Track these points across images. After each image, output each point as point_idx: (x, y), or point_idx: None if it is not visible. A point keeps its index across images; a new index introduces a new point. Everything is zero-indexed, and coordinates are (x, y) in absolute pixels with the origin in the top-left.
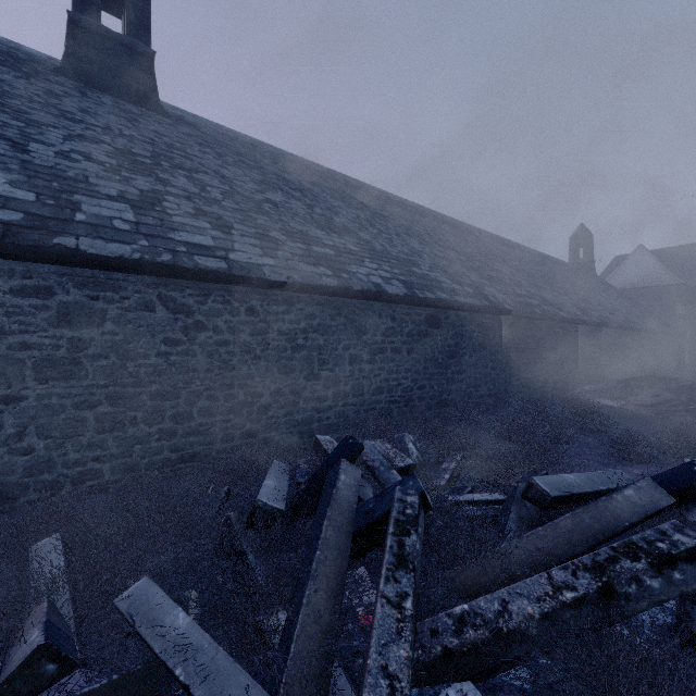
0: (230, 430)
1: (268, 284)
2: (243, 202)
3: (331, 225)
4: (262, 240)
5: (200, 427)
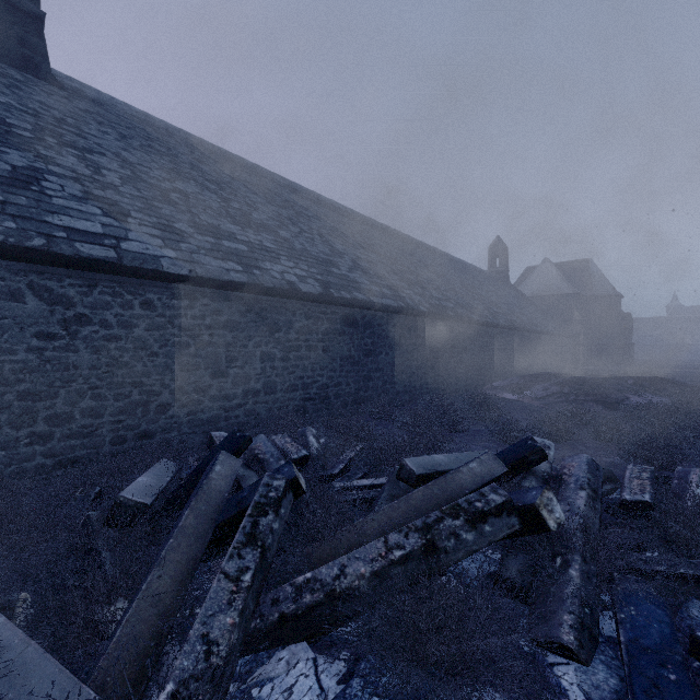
0: (121, 431)
1: (166, 277)
2: (146, 190)
3: (248, 221)
4: (164, 231)
5: (84, 430)
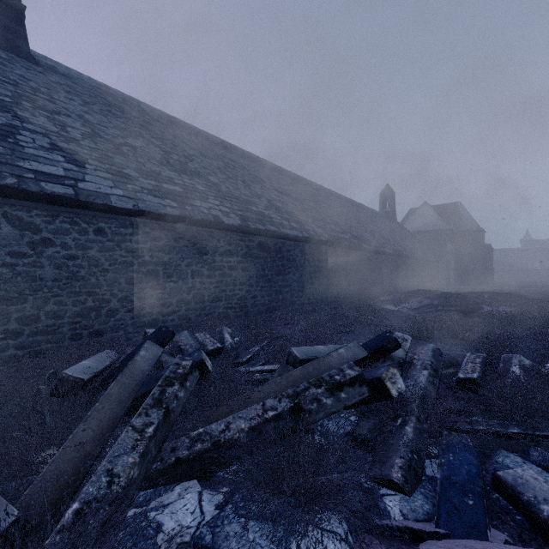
0: (78, 330)
1: (114, 210)
2: (102, 143)
3: (184, 169)
4: (115, 175)
5: (48, 328)
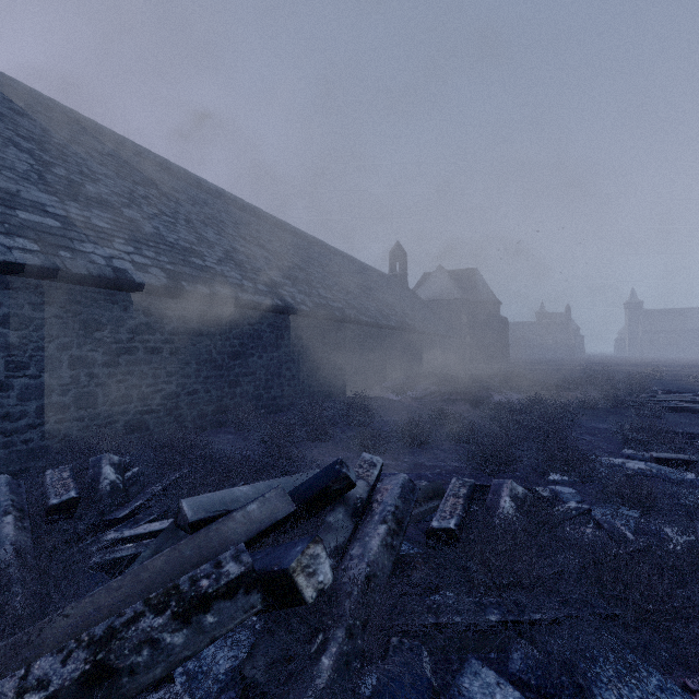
0: None
1: None
2: None
3: (74, 192)
4: None
5: None
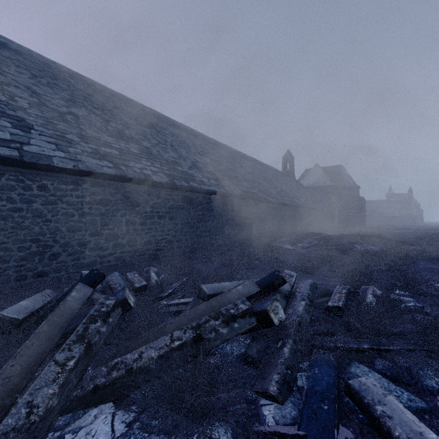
0: (23, 272)
1: (56, 169)
2: (47, 112)
3: (121, 135)
4: (58, 139)
5: None
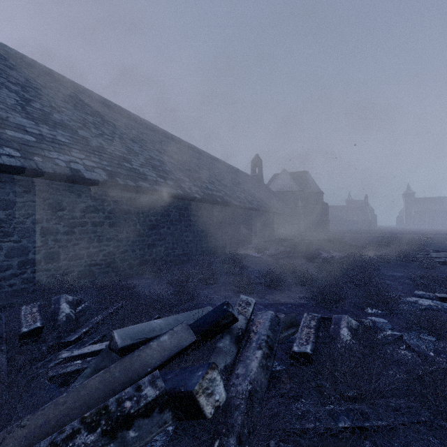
0: None
1: None
2: None
3: (46, 119)
4: None
5: None
